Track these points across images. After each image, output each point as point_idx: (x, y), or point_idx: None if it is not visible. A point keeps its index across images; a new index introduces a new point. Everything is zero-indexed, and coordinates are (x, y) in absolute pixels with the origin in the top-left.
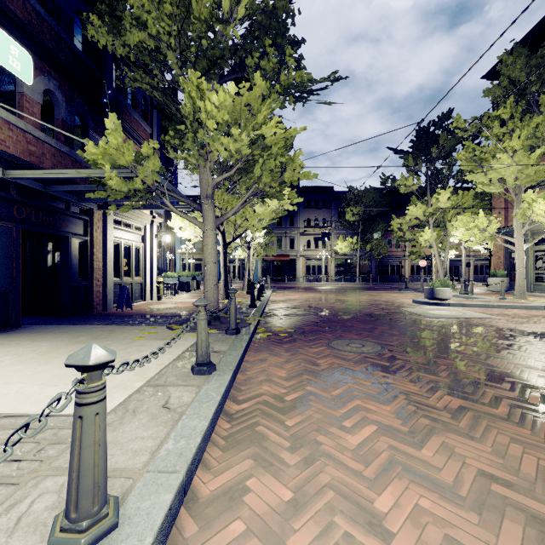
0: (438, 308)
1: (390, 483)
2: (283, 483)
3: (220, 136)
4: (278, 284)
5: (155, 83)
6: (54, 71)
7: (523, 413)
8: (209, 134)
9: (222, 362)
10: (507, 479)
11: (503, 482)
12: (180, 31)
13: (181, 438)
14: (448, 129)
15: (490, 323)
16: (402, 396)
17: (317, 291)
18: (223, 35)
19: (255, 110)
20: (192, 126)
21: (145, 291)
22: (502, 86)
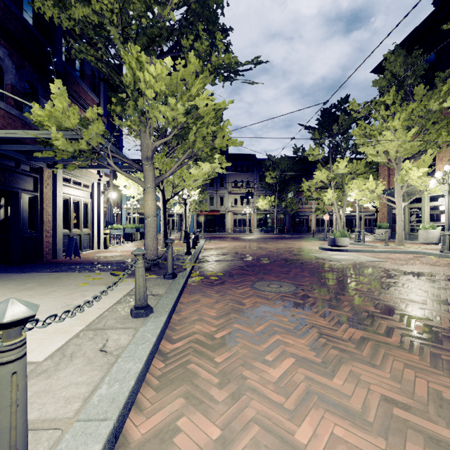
0: (338, 253)
1: (308, 413)
2: (211, 420)
3: (158, 105)
4: (211, 235)
5: (99, 55)
6: (3, 39)
7: (411, 341)
8: (149, 102)
9: (159, 304)
10: (405, 402)
11: (402, 405)
12: (121, 10)
13: (115, 382)
14: (345, 111)
15: (379, 265)
16: (314, 330)
17: (242, 240)
18: (161, 16)
19: (190, 84)
20: (133, 95)
21: (93, 241)
22: (386, 78)
